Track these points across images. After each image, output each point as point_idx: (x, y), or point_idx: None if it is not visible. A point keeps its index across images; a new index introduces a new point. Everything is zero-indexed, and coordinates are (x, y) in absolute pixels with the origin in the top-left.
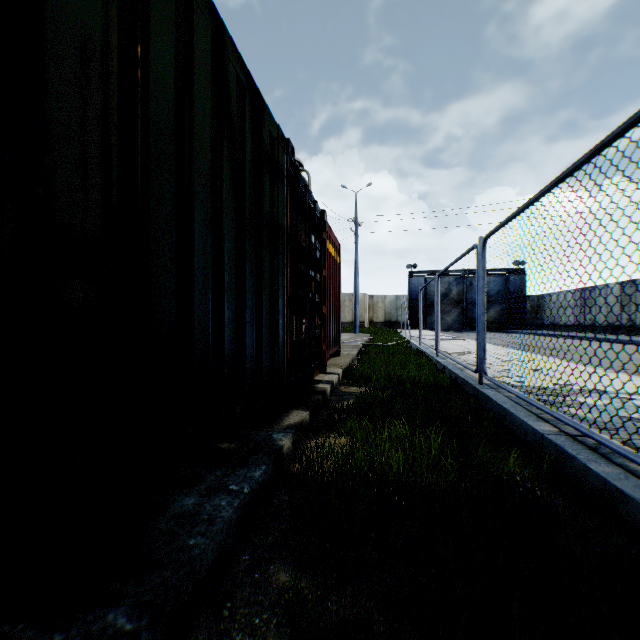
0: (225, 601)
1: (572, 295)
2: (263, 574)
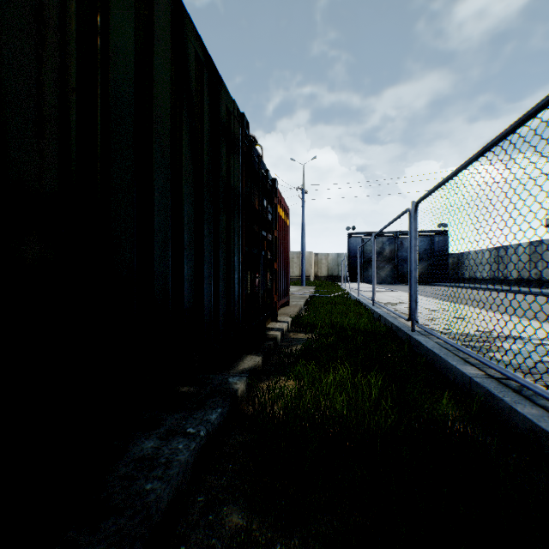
0: (179, 545)
1: (488, 253)
2: (217, 516)
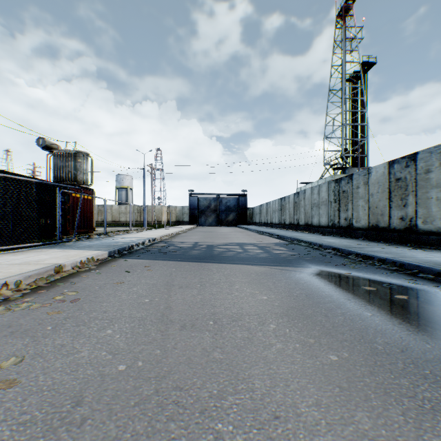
0: None
1: (258, 208)
2: None
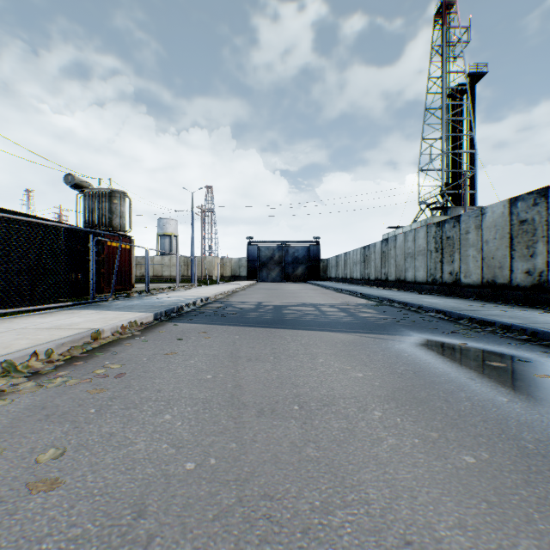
0: None
1: (334, 260)
2: None
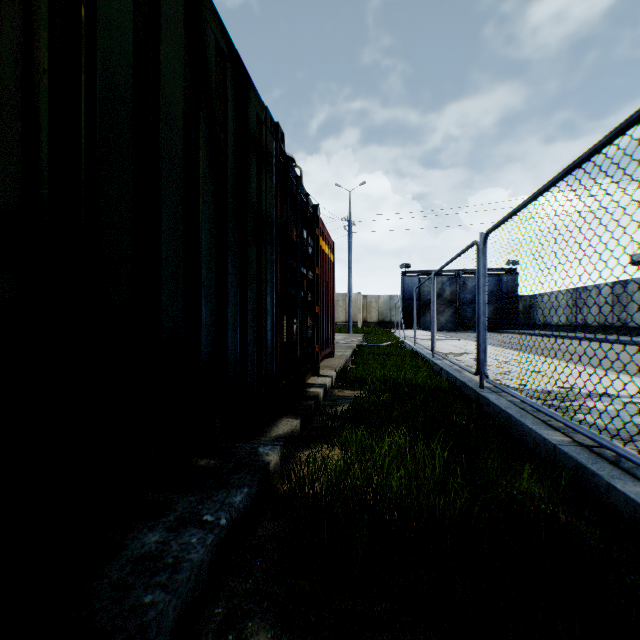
0: None
1: (564, 295)
2: (239, 635)
